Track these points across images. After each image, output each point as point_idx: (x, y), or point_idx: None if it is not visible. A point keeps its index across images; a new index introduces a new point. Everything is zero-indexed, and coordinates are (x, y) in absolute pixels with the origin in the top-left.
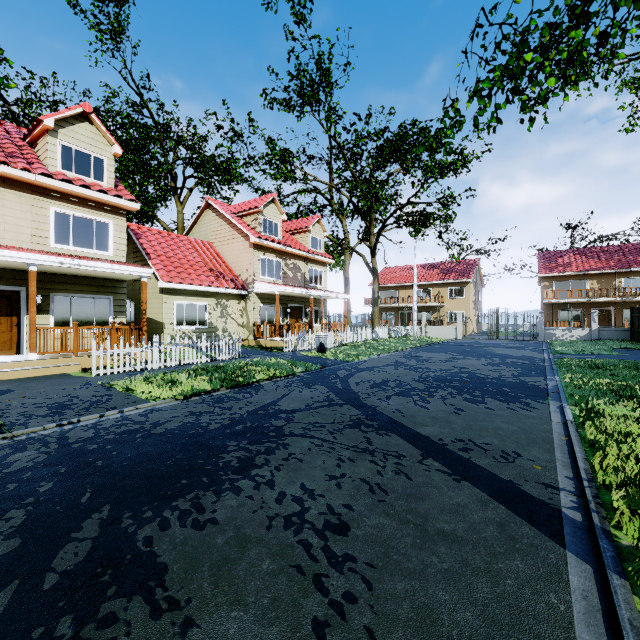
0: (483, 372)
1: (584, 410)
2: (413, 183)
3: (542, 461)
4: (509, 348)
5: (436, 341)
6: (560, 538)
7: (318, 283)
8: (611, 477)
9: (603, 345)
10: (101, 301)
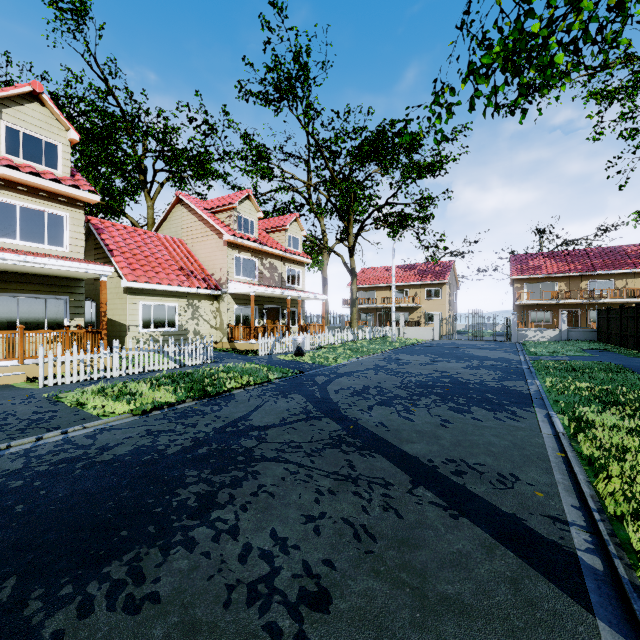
0: (464, 376)
1: (572, 419)
2: (391, 184)
3: (543, 485)
4: (485, 349)
5: (414, 342)
6: (585, 598)
7: (296, 283)
8: (622, 506)
9: (573, 346)
10: (54, 302)
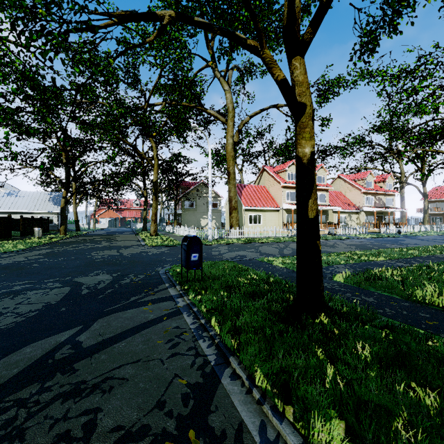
0: None
1: None
2: None
3: None
4: None
5: None
6: None
7: (390, 204)
8: None
9: None
10: (323, 216)
